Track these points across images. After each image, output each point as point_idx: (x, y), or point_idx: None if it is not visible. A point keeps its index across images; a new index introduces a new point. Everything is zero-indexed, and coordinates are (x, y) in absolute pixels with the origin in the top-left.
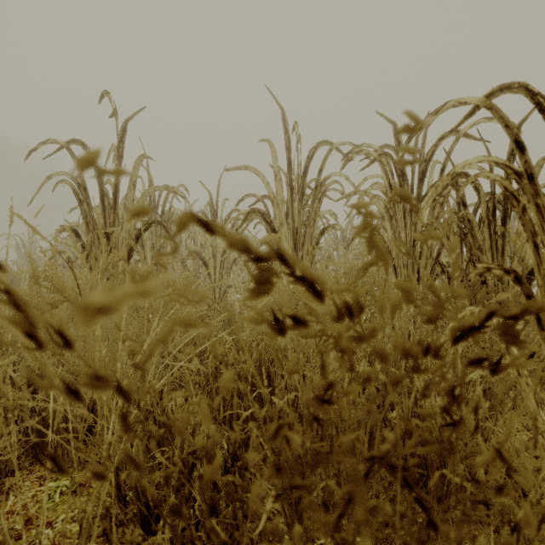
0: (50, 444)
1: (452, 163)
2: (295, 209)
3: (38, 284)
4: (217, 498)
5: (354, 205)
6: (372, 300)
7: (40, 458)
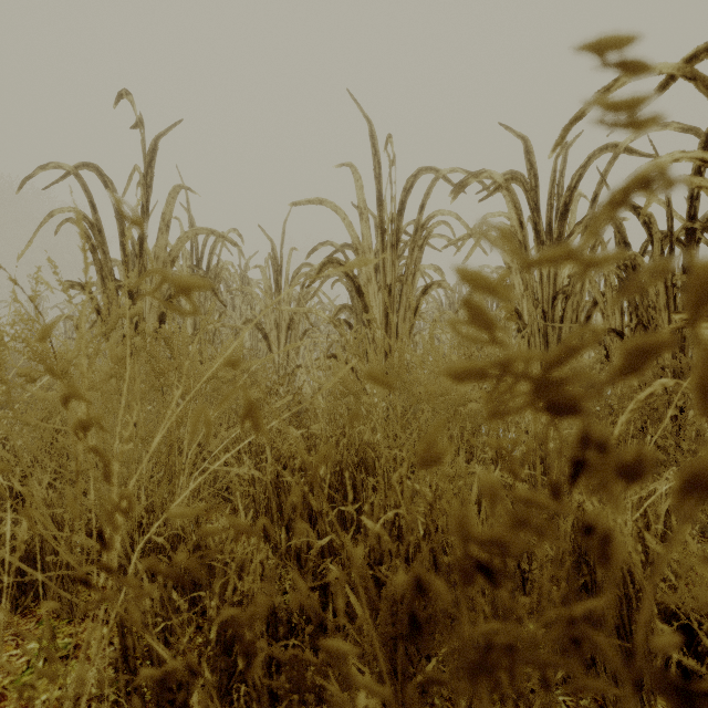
0: (37, 585)
1: (609, 190)
2: (388, 259)
3: (4, 345)
4: (273, 687)
5: (589, 50)
6: (635, 281)
7: (21, 605)
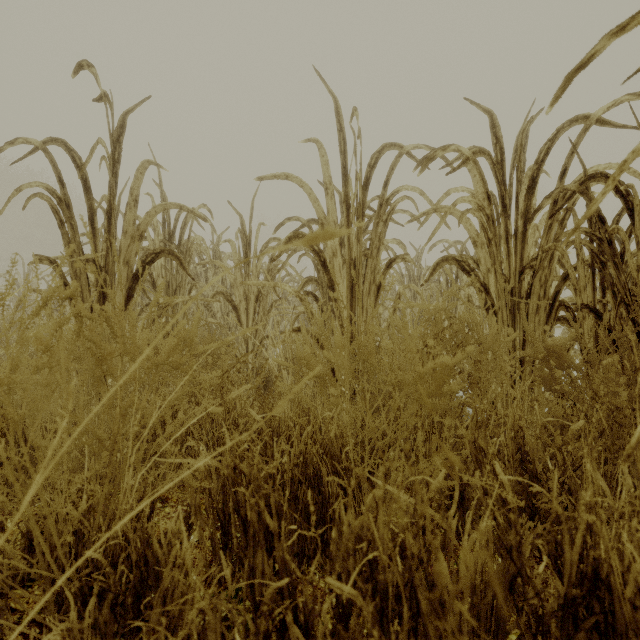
0: None
1: (581, 162)
2: (353, 234)
3: None
4: None
5: None
6: None
7: None
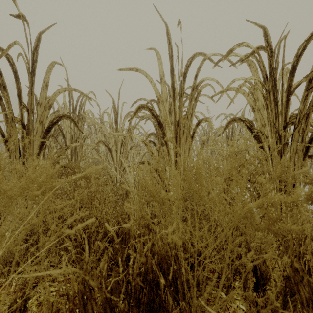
0: None
1: None
2: (176, 106)
3: None
4: None
5: None
6: None
7: None
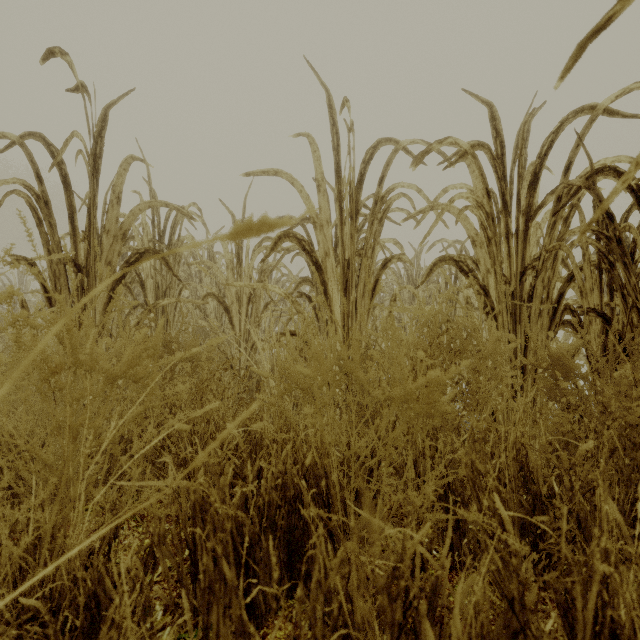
0: None
1: (587, 155)
2: (347, 233)
3: None
4: None
5: None
6: None
7: None
